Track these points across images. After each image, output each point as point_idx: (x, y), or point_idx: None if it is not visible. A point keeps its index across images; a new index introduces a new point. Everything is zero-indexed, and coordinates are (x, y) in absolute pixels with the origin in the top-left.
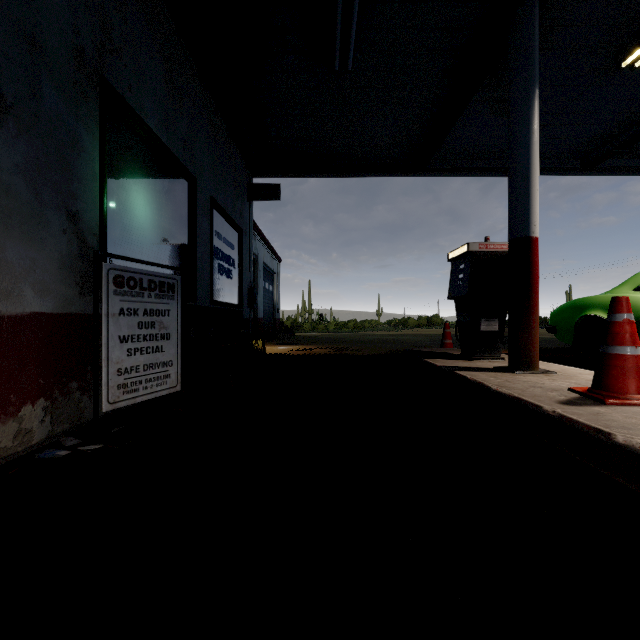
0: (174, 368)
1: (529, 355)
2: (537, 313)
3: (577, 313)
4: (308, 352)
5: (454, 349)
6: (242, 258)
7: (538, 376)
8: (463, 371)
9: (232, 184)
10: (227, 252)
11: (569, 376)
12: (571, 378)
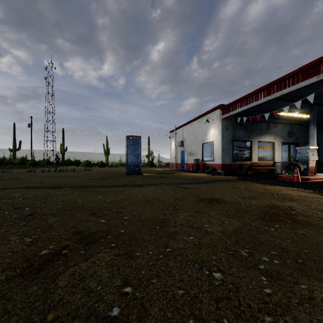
0: None
1: None
2: None
3: None
4: None
5: None
6: None
7: None
8: None
9: None
10: None
11: None
12: None
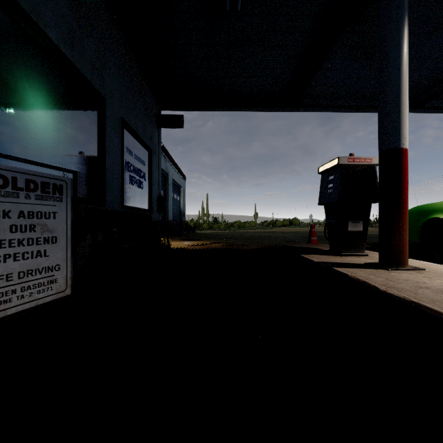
0: (62, 272)
1: (400, 253)
2: (406, 216)
3: (424, 216)
4: (205, 247)
5: (320, 245)
6: (152, 172)
7: (411, 273)
8: (340, 268)
9: (142, 112)
10: (138, 166)
11: (438, 273)
12: (442, 275)
